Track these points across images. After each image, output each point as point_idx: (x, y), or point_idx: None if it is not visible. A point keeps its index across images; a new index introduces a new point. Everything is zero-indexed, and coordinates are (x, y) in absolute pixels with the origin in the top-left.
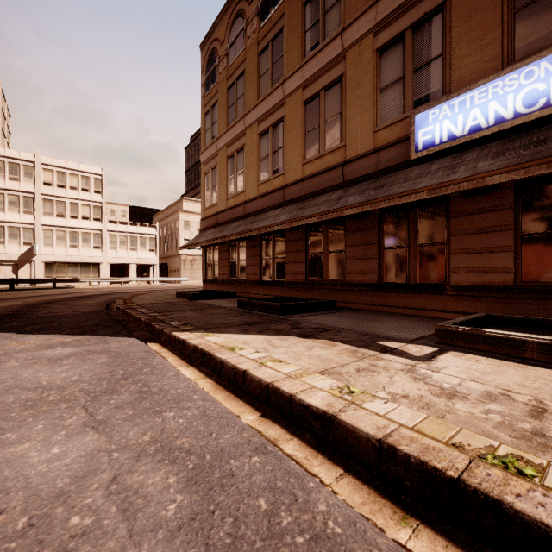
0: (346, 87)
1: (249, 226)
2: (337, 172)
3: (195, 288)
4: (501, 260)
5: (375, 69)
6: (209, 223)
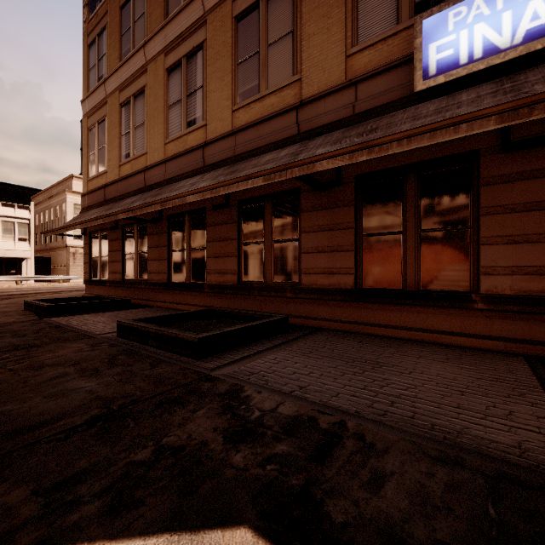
0: None
1: (149, 200)
2: (288, 118)
3: (83, 290)
4: None
5: None
6: (93, 200)
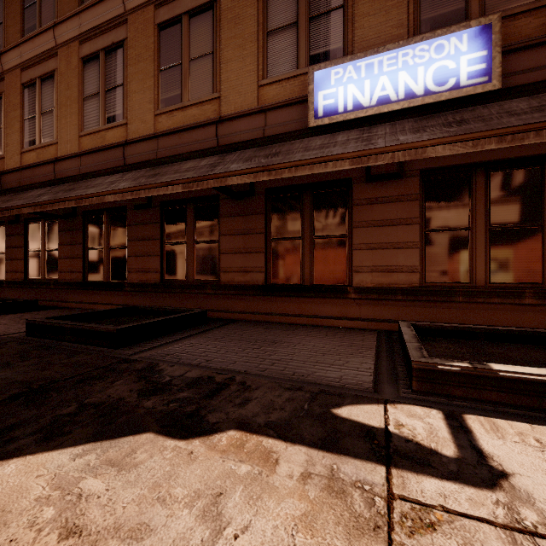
0: (221, 18)
1: (61, 195)
2: (208, 131)
3: None
4: (407, 257)
5: (261, 3)
6: None
